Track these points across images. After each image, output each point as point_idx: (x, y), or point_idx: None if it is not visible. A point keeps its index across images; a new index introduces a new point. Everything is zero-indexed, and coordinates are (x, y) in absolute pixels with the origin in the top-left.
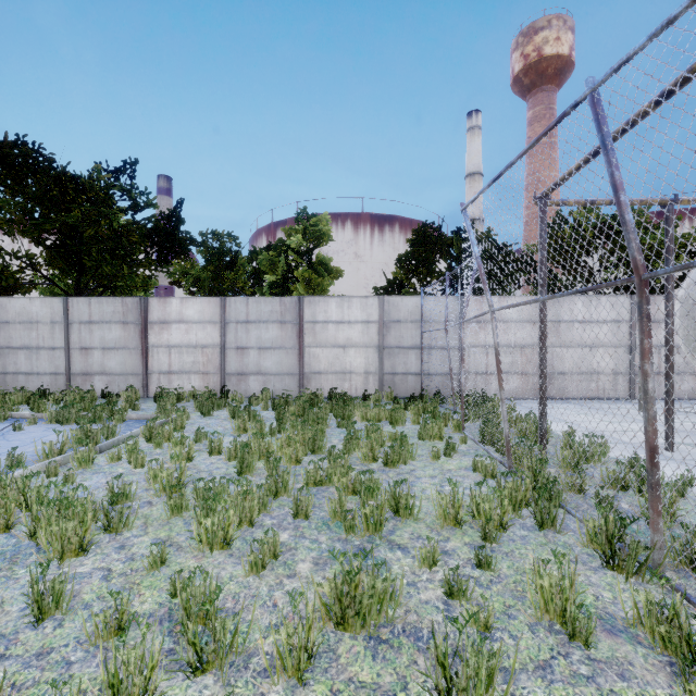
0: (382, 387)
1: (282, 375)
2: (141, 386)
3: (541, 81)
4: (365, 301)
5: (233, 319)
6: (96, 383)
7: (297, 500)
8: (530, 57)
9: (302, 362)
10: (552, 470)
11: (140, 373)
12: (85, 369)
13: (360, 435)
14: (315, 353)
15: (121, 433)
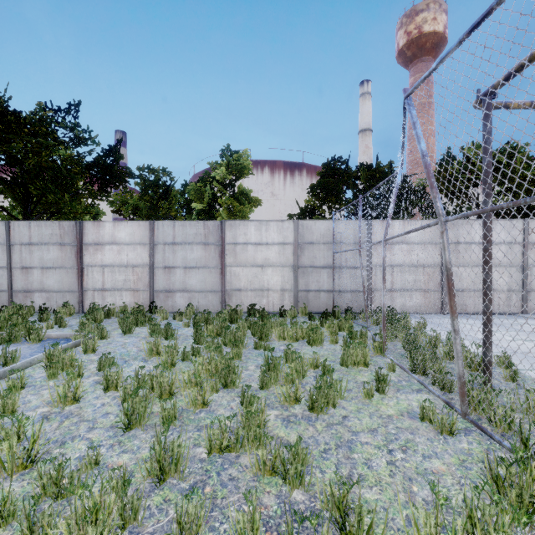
0: (296, 303)
1: (205, 292)
2: (77, 302)
3: (420, 53)
4: (282, 225)
5: (161, 241)
6: (36, 299)
7: (181, 515)
8: (412, 33)
9: (224, 280)
10: (516, 416)
11: (76, 290)
12: (26, 286)
13: (279, 363)
14: (236, 272)
15: (28, 356)
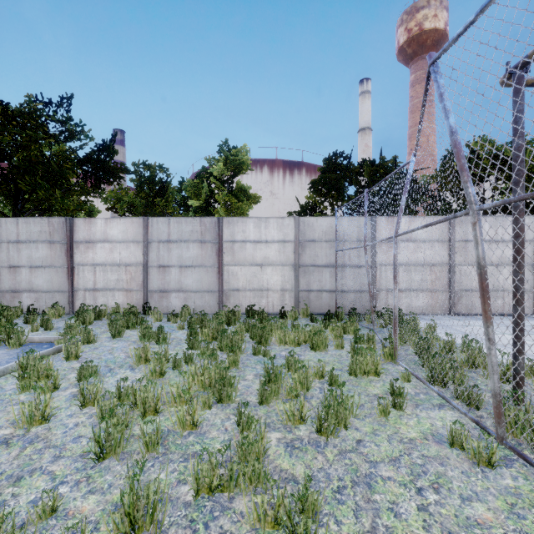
0: (297, 304)
1: (202, 292)
2: (67, 303)
3: (421, 50)
4: (282, 222)
5: (155, 238)
6: (24, 300)
7: None
8: (412, 30)
9: (221, 280)
10: None
11: (66, 290)
12: (13, 286)
13: (280, 372)
14: (234, 271)
15: (3, 363)
